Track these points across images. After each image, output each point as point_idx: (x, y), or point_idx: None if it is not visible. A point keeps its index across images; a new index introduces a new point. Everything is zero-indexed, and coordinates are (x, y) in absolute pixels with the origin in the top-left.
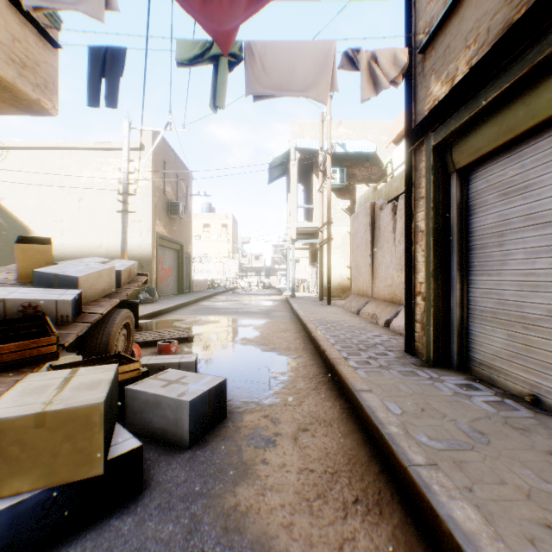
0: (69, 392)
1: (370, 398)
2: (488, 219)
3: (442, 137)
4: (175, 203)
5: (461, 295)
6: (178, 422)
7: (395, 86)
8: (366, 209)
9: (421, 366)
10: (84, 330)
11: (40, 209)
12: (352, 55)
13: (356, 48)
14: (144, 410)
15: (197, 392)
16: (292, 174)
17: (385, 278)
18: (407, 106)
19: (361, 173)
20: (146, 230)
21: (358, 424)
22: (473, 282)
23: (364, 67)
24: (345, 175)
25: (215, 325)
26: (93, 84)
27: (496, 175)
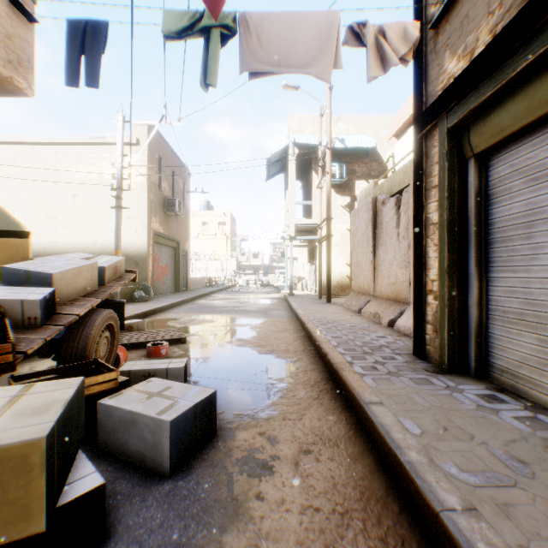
0: (8, 419)
1: (382, 413)
2: (513, 208)
3: (458, 118)
4: (171, 200)
5: (479, 294)
6: (158, 445)
7: (404, 64)
8: (367, 204)
9: (434, 372)
10: (55, 334)
11: (33, 205)
12: (357, 29)
13: (362, 22)
14: (119, 429)
15: (181, 408)
16: (291, 170)
17: (387, 275)
18: (416, 88)
19: (361, 169)
20: (141, 227)
21: (368, 444)
22: (494, 279)
23: (371, 42)
24: (344, 171)
25: (210, 325)
26: (72, 61)
27: (523, 158)
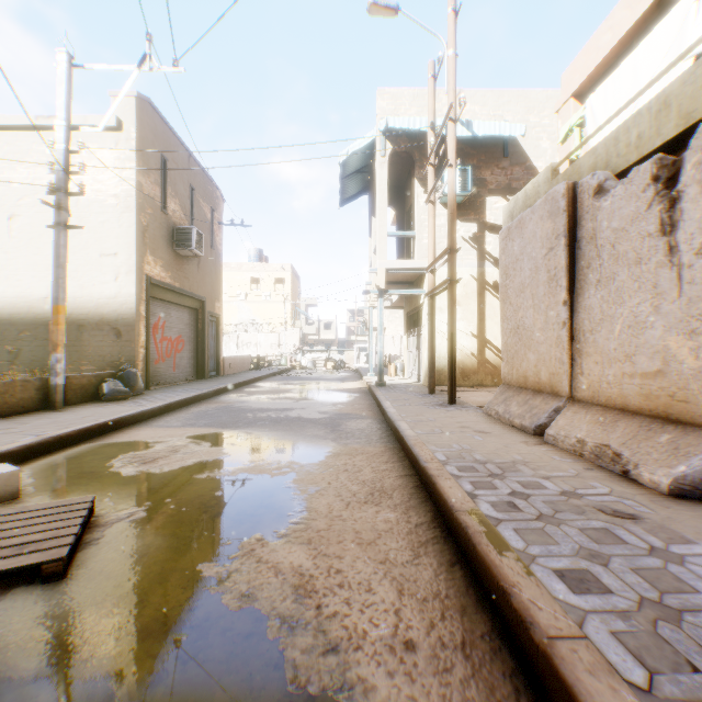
0: None
1: None
2: None
3: None
4: (185, 230)
5: None
6: None
7: None
8: (551, 201)
9: None
10: None
11: None
12: None
13: None
14: None
15: None
16: (380, 180)
17: (624, 353)
18: None
19: (495, 178)
20: (125, 271)
21: None
22: None
23: None
24: (470, 178)
25: (205, 468)
26: None
27: None
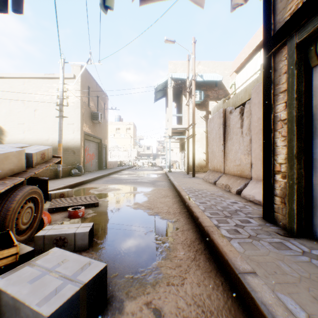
0: None
1: (259, 287)
2: None
3: (308, 32)
4: (96, 113)
5: None
6: None
7: None
8: (219, 113)
9: (285, 235)
10: None
11: (9, 116)
12: None
13: None
14: (5, 312)
15: (67, 292)
16: (169, 95)
17: (234, 159)
18: (265, 20)
19: (212, 94)
20: (76, 130)
21: None
22: None
23: None
24: (202, 95)
25: (117, 192)
26: None
27: None
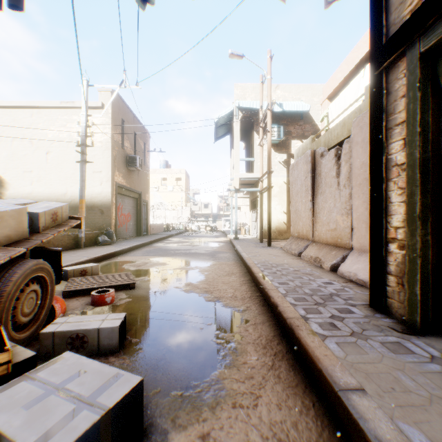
0: None
1: (370, 412)
2: None
3: (439, 36)
4: (133, 157)
5: None
6: None
7: None
8: (306, 157)
9: (403, 332)
10: None
11: (11, 161)
12: None
13: None
14: None
15: (80, 424)
16: (235, 131)
17: (327, 222)
18: (374, 21)
19: (296, 130)
20: (106, 180)
21: None
22: None
23: None
24: (282, 132)
25: (162, 268)
26: None
27: None
